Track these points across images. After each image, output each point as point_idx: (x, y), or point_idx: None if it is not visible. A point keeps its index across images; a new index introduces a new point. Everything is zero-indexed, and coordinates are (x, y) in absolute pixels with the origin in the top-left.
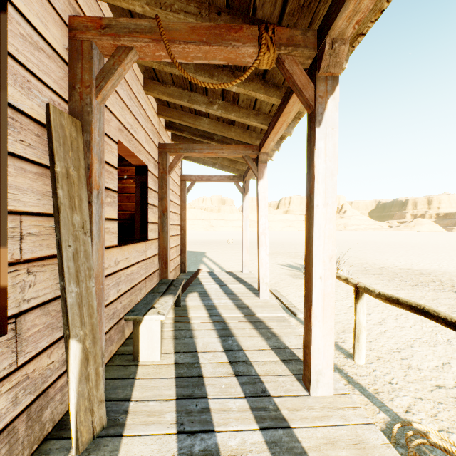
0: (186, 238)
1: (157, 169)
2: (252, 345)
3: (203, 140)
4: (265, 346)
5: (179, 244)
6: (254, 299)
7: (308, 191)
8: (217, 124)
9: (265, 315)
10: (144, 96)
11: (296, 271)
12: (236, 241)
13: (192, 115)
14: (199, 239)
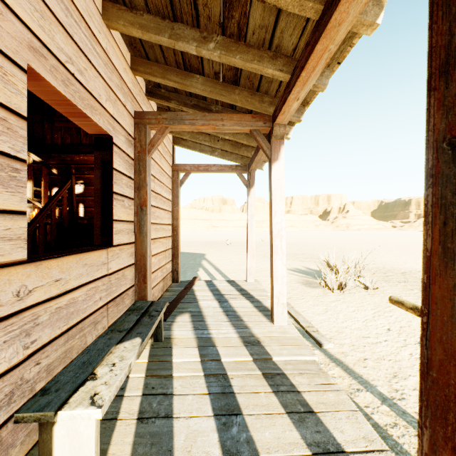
0: (179, 240)
1: (131, 147)
2: (275, 443)
3: (197, 111)
4: (299, 445)
5: (170, 248)
6: (265, 326)
7: (439, 133)
8: (215, 84)
9: (286, 358)
10: (103, 29)
11: (307, 277)
12: (237, 242)
13: (180, 71)
14: (199, 239)
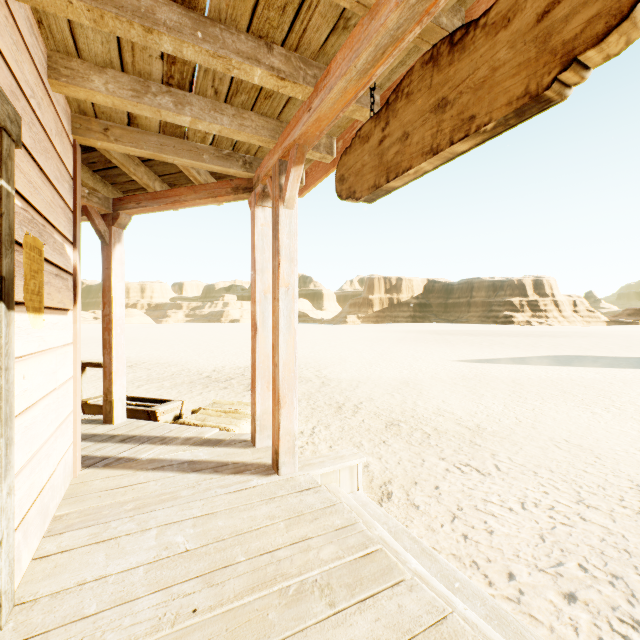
0: None
1: None
2: None
3: None
4: None
5: None
6: None
7: None
8: None
9: None
10: None
11: None
12: None
13: None
14: None
